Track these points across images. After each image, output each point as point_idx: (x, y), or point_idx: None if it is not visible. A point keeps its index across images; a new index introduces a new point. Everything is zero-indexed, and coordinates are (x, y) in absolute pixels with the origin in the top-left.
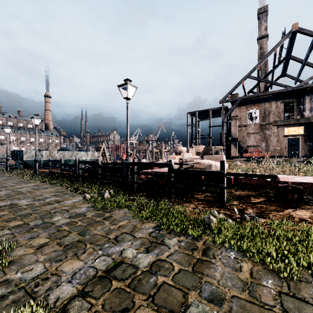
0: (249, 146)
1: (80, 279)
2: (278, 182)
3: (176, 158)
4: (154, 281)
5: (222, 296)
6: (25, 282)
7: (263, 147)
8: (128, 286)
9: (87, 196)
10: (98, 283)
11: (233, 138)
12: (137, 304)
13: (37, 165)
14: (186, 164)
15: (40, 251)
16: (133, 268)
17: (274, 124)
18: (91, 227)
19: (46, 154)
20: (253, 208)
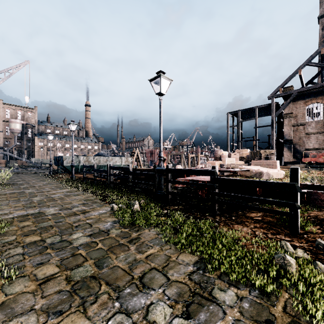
0: (309, 150)
1: None
2: None
3: (216, 164)
4: None
5: None
6: None
7: None
8: None
9: (115, 207)
10: None
11: (286, 139)
12: None
13: (73, 170)
14: (232, 171)
15: (42, 288)
16: None
17: None
18: (112, 254)
19: (83, 159)
20: None
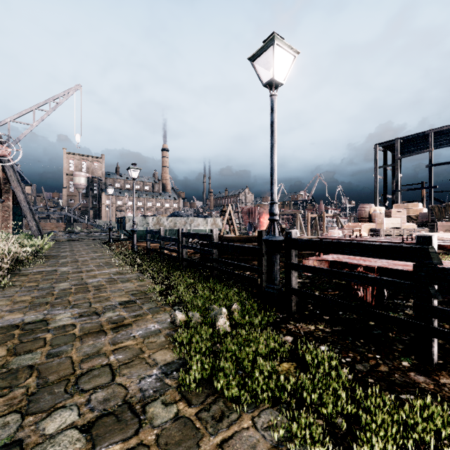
0: None
1: None
2: None
3: (363, 229)
4: None
5: None
6: None
7: None
8: None
9: (180, 318)
10: None
11: None
12: None
13: (135, 238)
14: None
15: None
16: None
17: None
18: None
19: (152, 221)
20: None
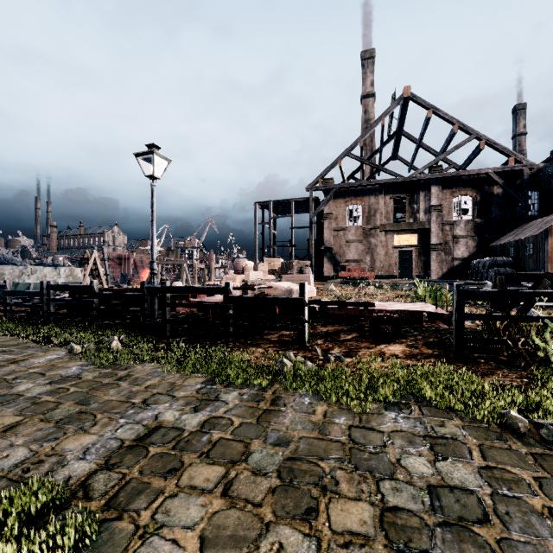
0: (349, 261)
1: (99, 454)
2: (373, 311)
3: (237, 280)
4: (208, 439)
5: (289, 439)
6: (4, 471)
7: (368, 263)
8: (172, 449)
9: (77, 348)
10: (127, 453)
11: (326, 247)
12: (187, 463)
13: None
14: (252, 288)
15: (11, 433)
16: (177, 430)
17: (381, 229)
18: (98, 393)
19: None
20: (341, 347)
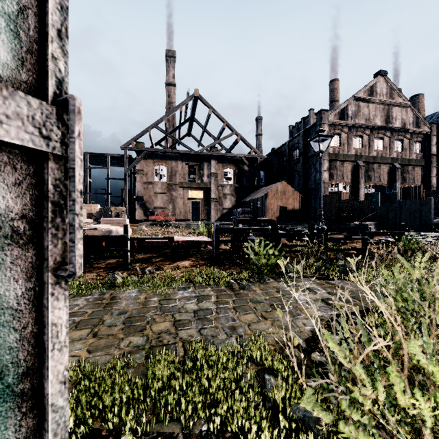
0: (157, 208)
1: None
2: (173, 242)
3: None
4: (73, 322)
5: (127, 311)
6: None
7: (171, 209)
8: None
9: None
10: None
11: (138, 196)
12: None
13: None
14: None
15: None
16: None
17: (180, 185)
18: None
19: None
20: (153, 266)
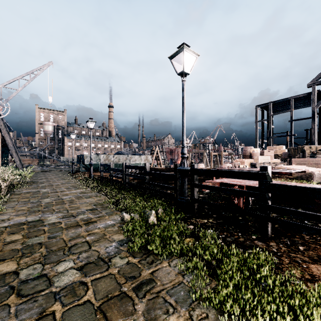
0: None
1: None
2: None
3: (246, 163)
4: None
5: None
6: None
7: None
8: None
9: (126, 217)
10: None
11: None
12: None
13: (91, 169)
14: (286, 173)
15: None
16: None
17: None
18: None
19: (103, 158)
20: None
